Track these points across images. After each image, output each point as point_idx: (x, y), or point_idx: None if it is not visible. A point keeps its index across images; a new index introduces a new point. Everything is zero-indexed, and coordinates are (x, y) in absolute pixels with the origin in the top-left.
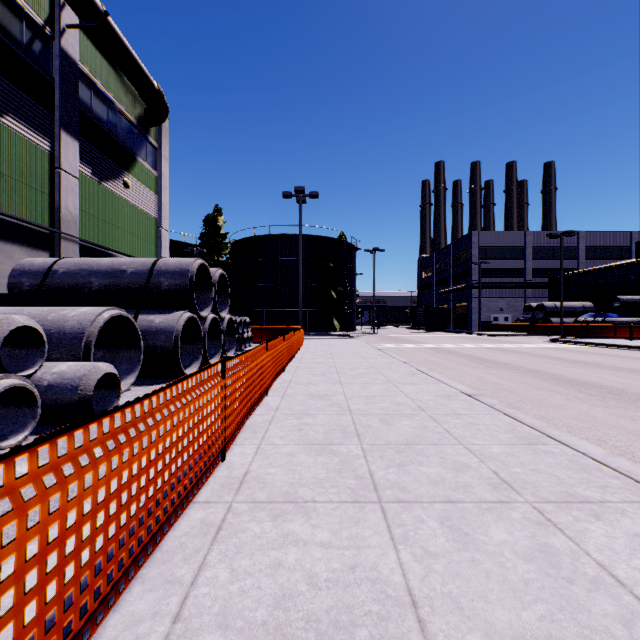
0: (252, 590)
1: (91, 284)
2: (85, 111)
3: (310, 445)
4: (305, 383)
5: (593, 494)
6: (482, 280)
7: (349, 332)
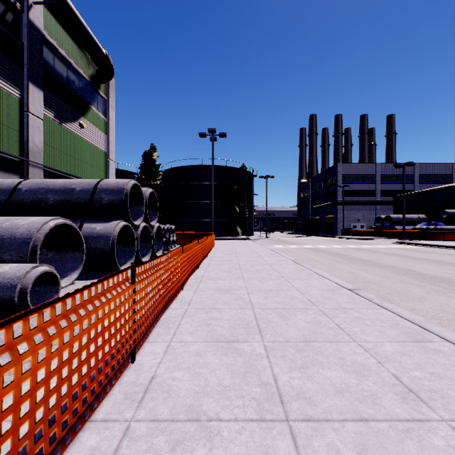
0: None
1: (47, 199)
2: (49, 69)
3: (216, 342)
4: (214, 278)
5: None
6: (344, 198)
7: (248, 236)
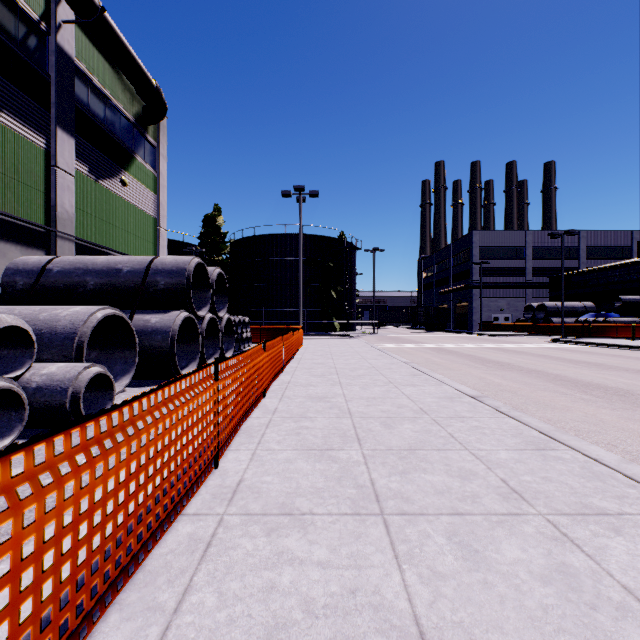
0: (241, 619)
1: (86, 283)
2: (82, 108)
3: (308, 450)
4: (304, 384)
5: (610, 505)
6: (482, 280)
7: (349, 332)
